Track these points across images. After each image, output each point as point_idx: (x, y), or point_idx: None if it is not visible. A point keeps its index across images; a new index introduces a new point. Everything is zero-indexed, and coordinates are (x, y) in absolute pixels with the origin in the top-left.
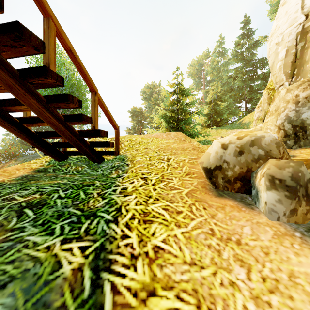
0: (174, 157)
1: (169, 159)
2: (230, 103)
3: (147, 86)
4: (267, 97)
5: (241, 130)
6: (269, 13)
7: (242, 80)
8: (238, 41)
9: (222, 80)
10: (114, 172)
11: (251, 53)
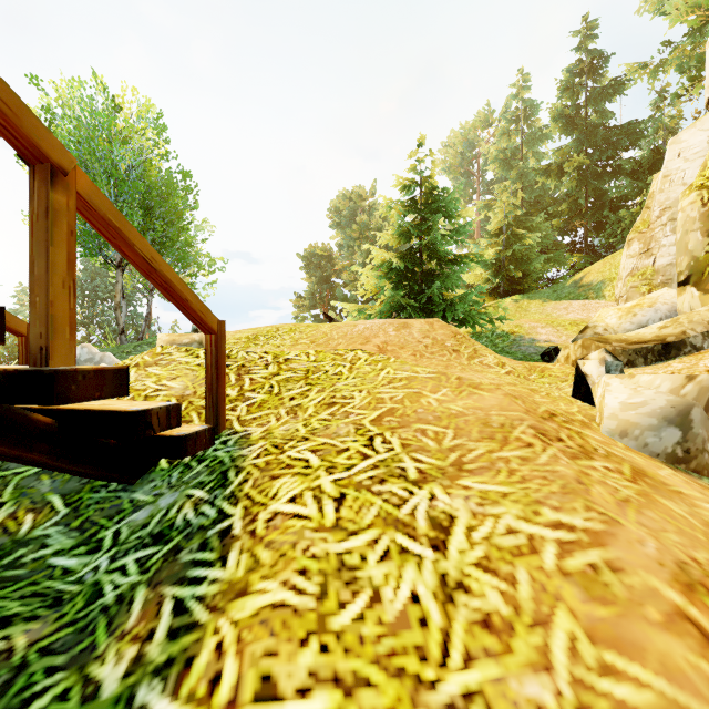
0: (468, 506)
1: (442, 526)
2: (547, 235)
3: (342, 196)
4: (700, 213)
5: (582, 303)
6: (653, 2)
7: (579, 176)
8: (568, 82)
9: (525, 179)
10: (137, 612)
11: (598, 111)
